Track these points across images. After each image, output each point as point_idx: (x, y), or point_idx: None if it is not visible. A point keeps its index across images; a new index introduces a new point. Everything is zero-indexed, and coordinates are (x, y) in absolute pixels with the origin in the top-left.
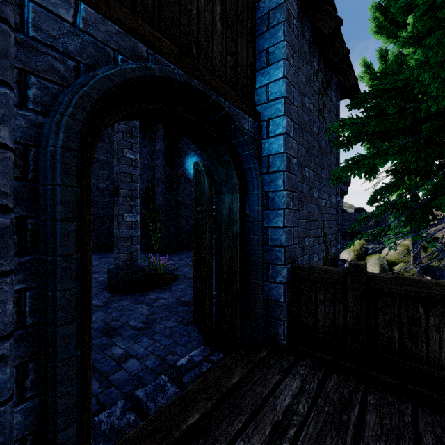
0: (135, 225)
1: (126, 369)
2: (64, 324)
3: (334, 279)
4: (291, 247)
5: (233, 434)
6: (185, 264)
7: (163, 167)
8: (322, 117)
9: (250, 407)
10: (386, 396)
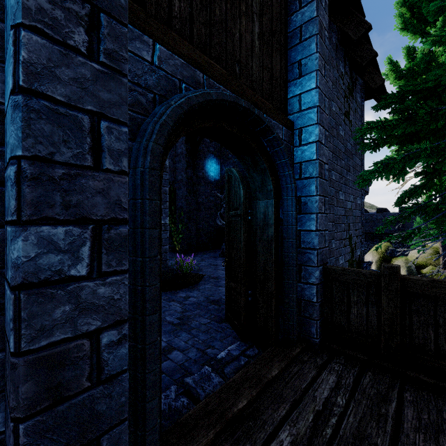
0: (165, 227)
1: (172, 359)
2: (150, 313)
3: (367, 281)
4: (323, 249)
5: (279, 419)
6: (208, 264)
7: (184, 170)
8: (348, 120)
9: (291, 397)
10: (423, 394)
